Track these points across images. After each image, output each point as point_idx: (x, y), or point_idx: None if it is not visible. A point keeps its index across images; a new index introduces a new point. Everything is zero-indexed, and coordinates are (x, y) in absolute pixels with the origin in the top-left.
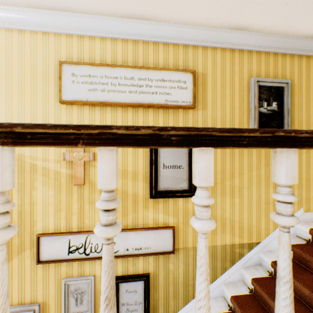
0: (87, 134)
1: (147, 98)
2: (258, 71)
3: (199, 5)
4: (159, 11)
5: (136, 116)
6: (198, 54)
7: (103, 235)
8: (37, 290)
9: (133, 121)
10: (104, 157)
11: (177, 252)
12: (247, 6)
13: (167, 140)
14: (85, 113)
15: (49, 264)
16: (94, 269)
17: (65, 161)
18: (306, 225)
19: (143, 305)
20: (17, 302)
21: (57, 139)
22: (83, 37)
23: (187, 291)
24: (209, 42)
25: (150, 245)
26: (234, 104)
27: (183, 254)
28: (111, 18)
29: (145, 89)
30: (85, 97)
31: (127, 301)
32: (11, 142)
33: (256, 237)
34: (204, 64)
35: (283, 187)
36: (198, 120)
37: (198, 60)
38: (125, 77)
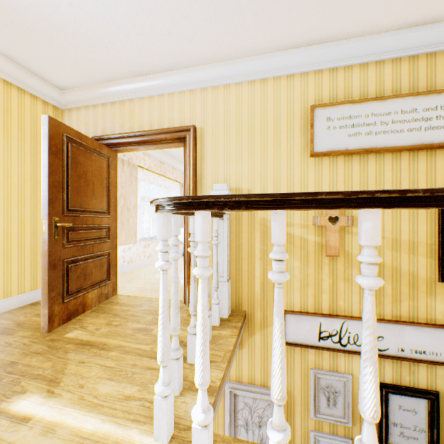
0: None
1: (439, 135)
2: None
3: None
4: None
5: (414, 163)
6: None
7: None
8: None
9: (409, 170)
10: None
11: None
12: None
13: None
14: (338, 165)
15: (293, 348)
16: (350, 366)
17: (312, 226)
18: None
19: (426, 434)
20: (259, 383)
21: None
22: (335, 70)
23: None
24: None
25: (439, 351)
26: None
27: None
28: (381, 35)
29: (434, 123)
30: (343, 145)
31: (401, 422)
32: None
33: None
34: None
35: None
36: None
37: None
38: (401, 111)
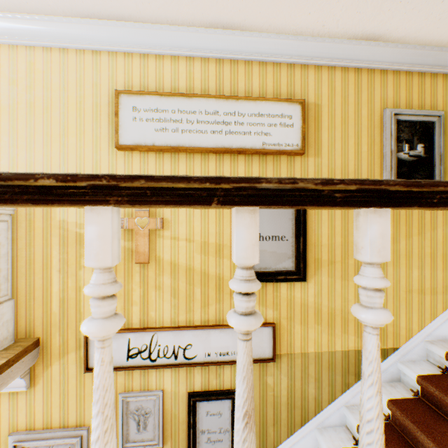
0: (223, 190)
1: (237, 140)
2: (396, 100)
3: (314, 6)
4: (255, 16)
5: (221, 166)
6: (309, 76)
7: (244, 328)
8: (85, 408)
9: (217, 173)
10: (244, 221)
11: (278, 359)
12: (384, 5)
13: (328, 197)
14: (150, 162)
15: None
16: (162, 381)
17: (122, 229)
18: None
19: (230, 434)
20: (58, 425)
21: (184, 197)
22: (147, 57)
23: (293, 415)
24: (324, 59)
25: None
26: (361, 148)
27: (287, 362)
28: (186, 28)
29: (233, 128)
30: (151, 140)
31: (209, 427)
32: (127, 200)
33: (393, 340)
34: (317, 90)
35: None
36: (308, 170)
37: (309, 85)
38: (206, 111)
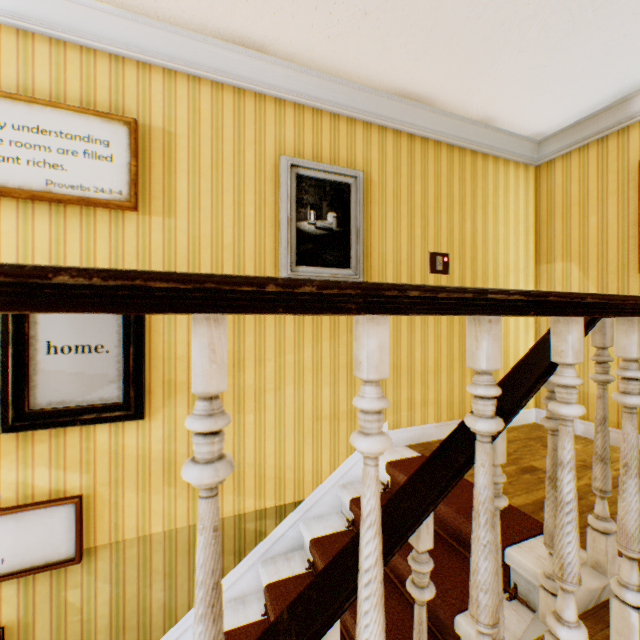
0: None
1: None
2: (300, 146)
3: None
4: None
5: None
6: (154, 83)
7: None
8: None
9: None
10: None
11: (92, 556)
12: None
13: None
14: None
15: None
16: None
17: None
18: (388, 455)
19: None
20: None
21: None
22: None
23: None
24: (178, 61)
25: (4, 555)
26: (245, 210)
27: (111, 558)
28: None
29: None
30: None
31: None
32: None
33: (295, 491)
34: (168, 109)
35: None
36: (152, 237)
37: (154, 98)
38: None
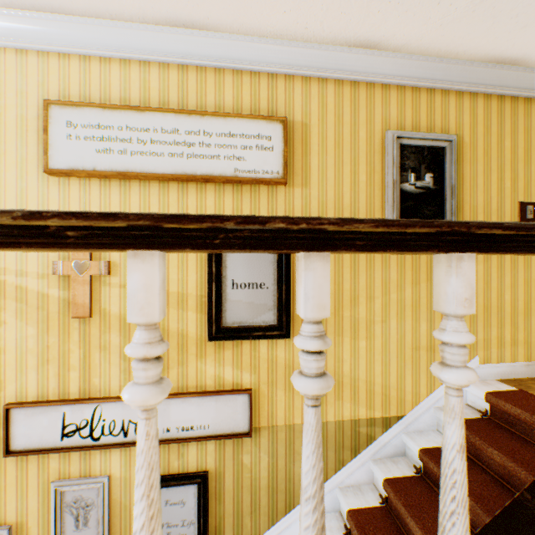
0: None
1: (203, 166)
2: (401, 120)
3: (288, 4)
4: (219, 13)
5: (185, 197)
6: (295, 89)
7: None
8: (6, 502)
9: (179, 205)
10: None
11: (257, 433)
12: (371, 5)
13: (57, 236)
14: (93, 191)
15: (27, 457)
16: (108, 465)
17: (56, 275)
18: (483, 386)
19: (196, 527)
20: None
21: None
22: (89, 59)
23: (275, 501)
24: (313, 69)
25: (208, 423)
26: (358, 177)
27: (268, 437)
28: (137, 25)
29: (198, 150)
30: (91, 164)
31: (169, 520)
32: None
33: (397, 407)
34: (305, 107)
35: (306, 323)
36: (294, 204)
37: (295, 100)
38: (163, 129)
